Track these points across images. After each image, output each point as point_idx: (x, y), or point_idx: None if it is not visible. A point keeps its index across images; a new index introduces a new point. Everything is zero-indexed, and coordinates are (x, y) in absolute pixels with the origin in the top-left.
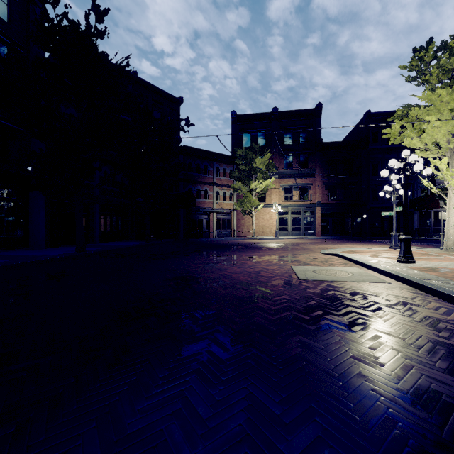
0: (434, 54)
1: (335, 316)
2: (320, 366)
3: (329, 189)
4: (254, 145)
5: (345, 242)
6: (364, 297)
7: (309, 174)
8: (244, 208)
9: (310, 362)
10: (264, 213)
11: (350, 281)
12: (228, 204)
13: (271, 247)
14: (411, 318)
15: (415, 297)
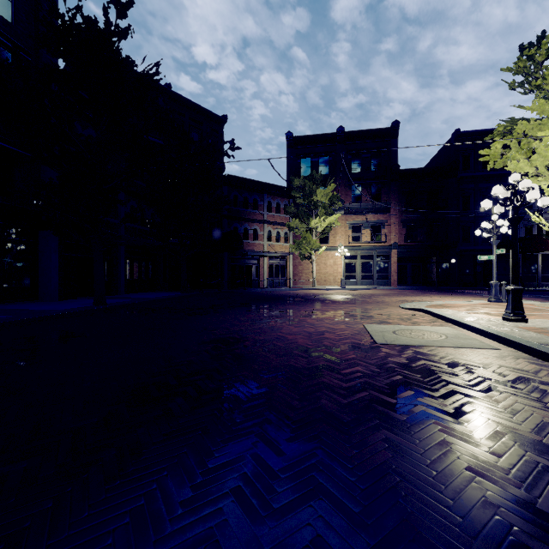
0: (548, 52)
1: (433, 398)
2: (423, 485)
3: (408, 227)
4: (314, 174)
5: (429, 293)
6: (468, 370)
7: (383, 209)
8: (302, 252)
9: (406, 478)
10: (326, 257)
11: (444, 346)
12: (283, 247)
13: (336, 300)
14: (542, 404)
15: (539, 370)
